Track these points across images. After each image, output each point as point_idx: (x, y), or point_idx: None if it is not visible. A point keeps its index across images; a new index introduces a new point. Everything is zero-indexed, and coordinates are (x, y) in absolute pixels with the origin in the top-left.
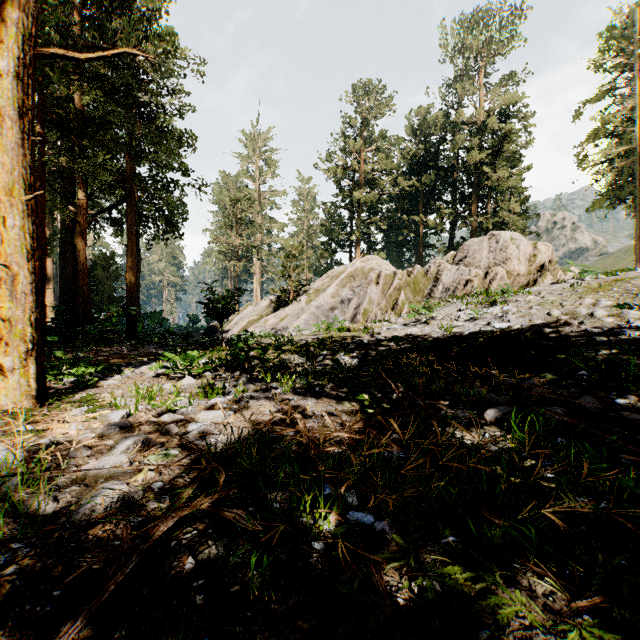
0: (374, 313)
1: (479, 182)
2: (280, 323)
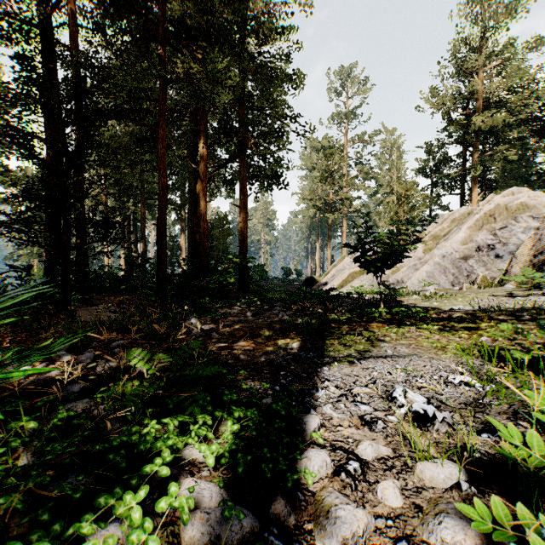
0: None
1: None
2: (392, 276)
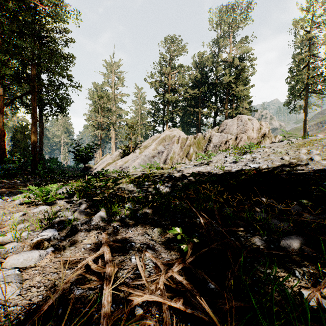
0: (176, 159)
1: (228, 92)
2: (124, 164)
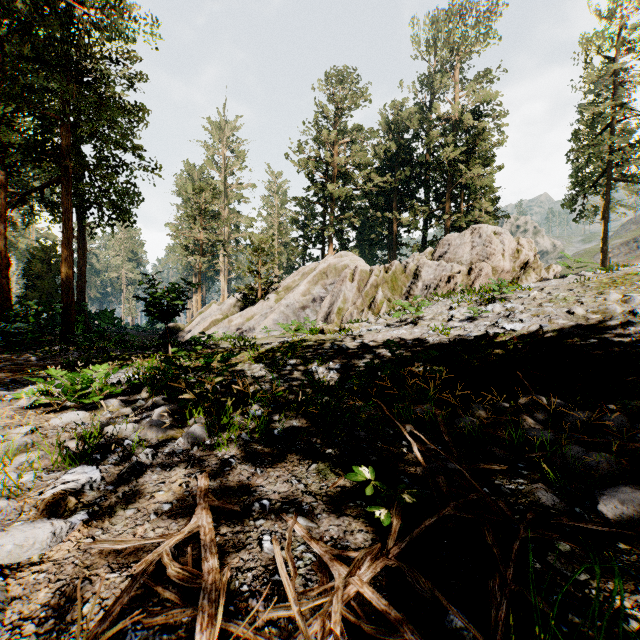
0: (349, 312)
1: (452, 180)
2: (246, 323)
